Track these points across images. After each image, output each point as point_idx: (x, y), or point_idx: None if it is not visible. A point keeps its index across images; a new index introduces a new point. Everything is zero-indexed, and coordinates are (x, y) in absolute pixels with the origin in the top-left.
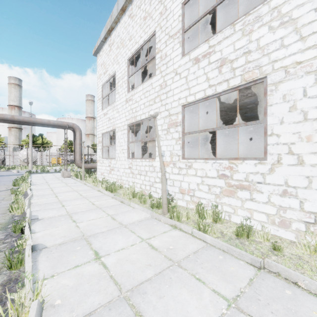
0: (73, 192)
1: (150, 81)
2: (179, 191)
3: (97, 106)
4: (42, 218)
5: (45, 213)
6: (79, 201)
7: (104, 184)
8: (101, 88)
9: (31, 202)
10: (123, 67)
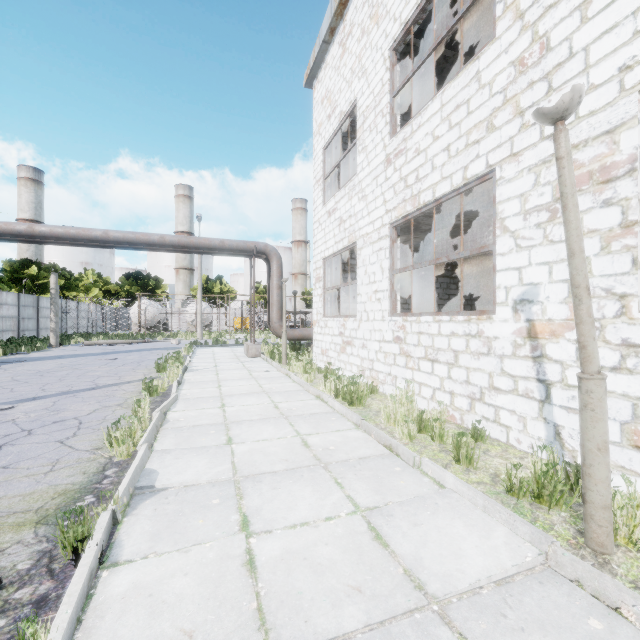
0: (259, 396)
1: (470, 69)
2: (624, 438)
3: (314, 198)
4: (165, 485)
5: (178, 464)
6: (268, 429)
7: (330, 378)
8: (322, 155)
9: (167, 418)
10: (378, 75)
